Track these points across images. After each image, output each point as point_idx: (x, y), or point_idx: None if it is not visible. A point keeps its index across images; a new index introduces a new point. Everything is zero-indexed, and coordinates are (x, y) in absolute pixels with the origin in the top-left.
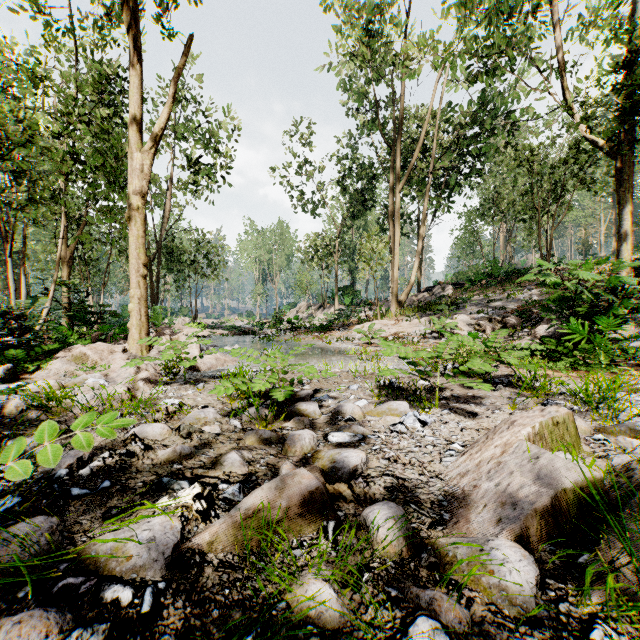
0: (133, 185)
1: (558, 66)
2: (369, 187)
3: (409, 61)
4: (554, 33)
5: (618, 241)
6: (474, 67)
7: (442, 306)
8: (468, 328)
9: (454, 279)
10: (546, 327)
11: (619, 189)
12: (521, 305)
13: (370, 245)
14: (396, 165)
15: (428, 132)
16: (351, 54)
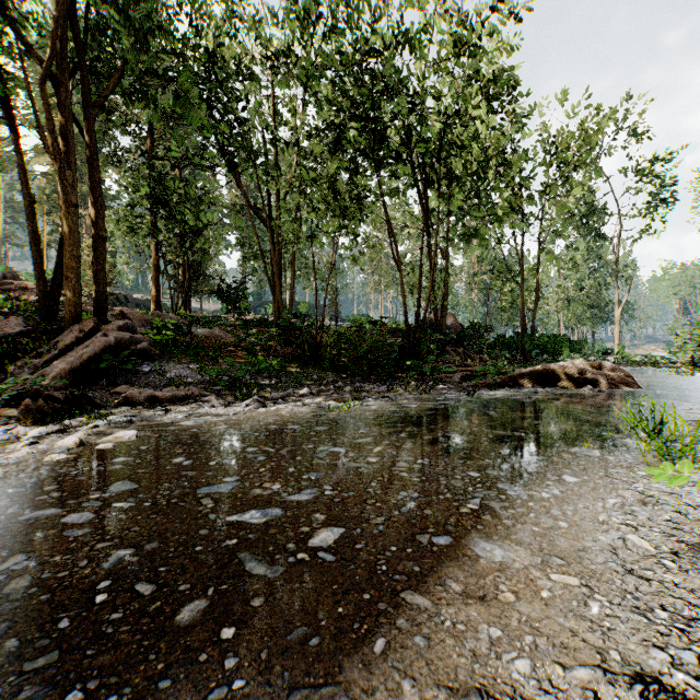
0: (616, 318)
1: None
2: None
3: None
4: None
5: None
6: None
7: None
8: None
9: None
10: None
11: None
12: None
13: None
14: None
15: None
16: None
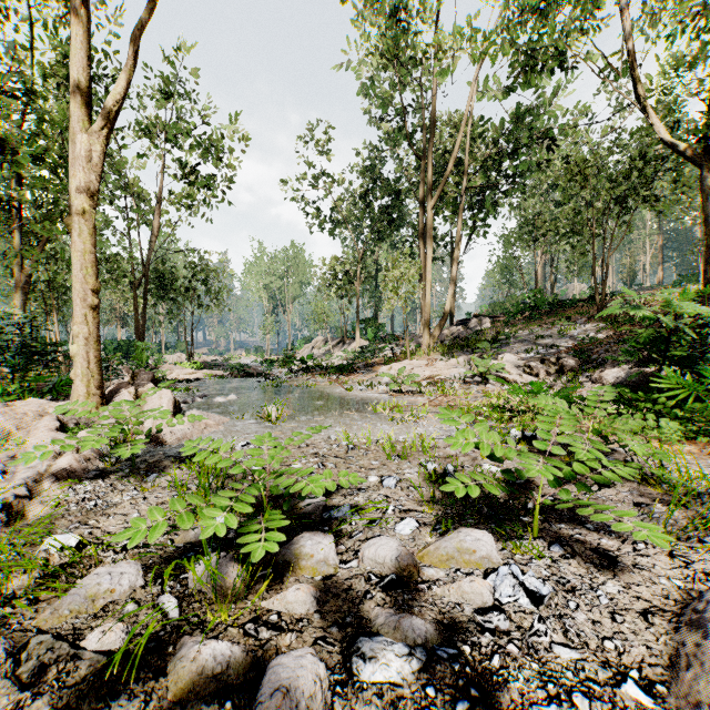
0: (76, 179)
1: (629, 54)
2: (395, 204)
3: (445, 52)
4: (624, 13)
5: (709, 267)
6: (518, 65)
7: (484, 343)
8: (517, 371)
9: (490, 311)
10: (615, 371)
11: (706, 203)
12: (577, 343)
13: (399, 270)
14: (428, 177)
15: (463, 142)
16: (375, 47)
